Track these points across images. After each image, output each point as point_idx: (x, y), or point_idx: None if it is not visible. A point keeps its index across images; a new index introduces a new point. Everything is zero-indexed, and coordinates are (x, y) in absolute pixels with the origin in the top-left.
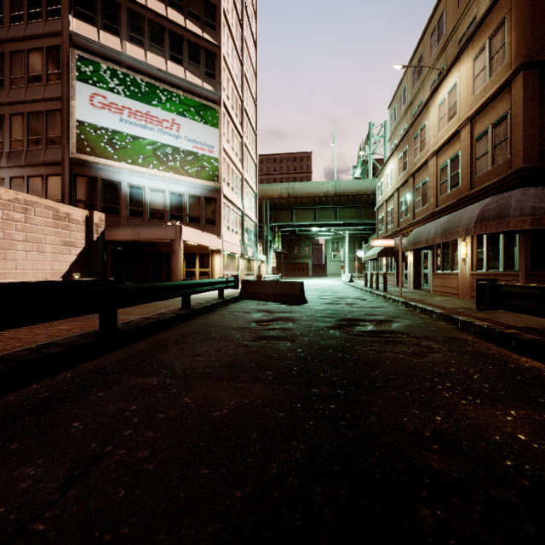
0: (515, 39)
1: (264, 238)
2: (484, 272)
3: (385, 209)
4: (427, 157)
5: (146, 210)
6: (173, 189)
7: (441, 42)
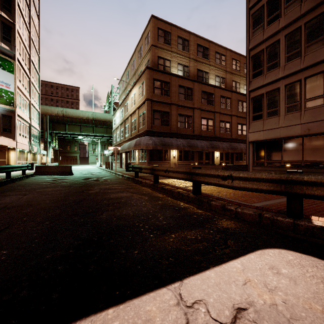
0: (146, 89)
1: (45, 140)
2: (140, 161)
3: (116, 132)
4: (128, 115)
5: None
6: None
7: (134, 70)
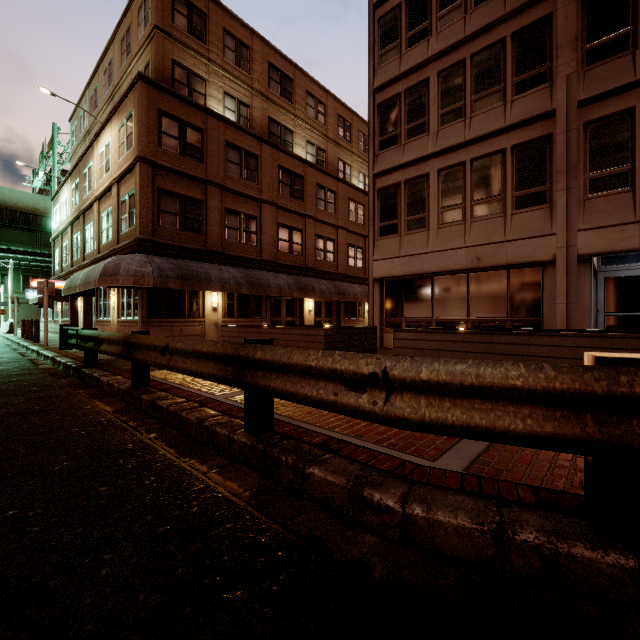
0: (137, 133)
1: None
2: (124, 320)
3: (61, 242)
4: (92, 200)
5: None
6: None
7: (111, 88)
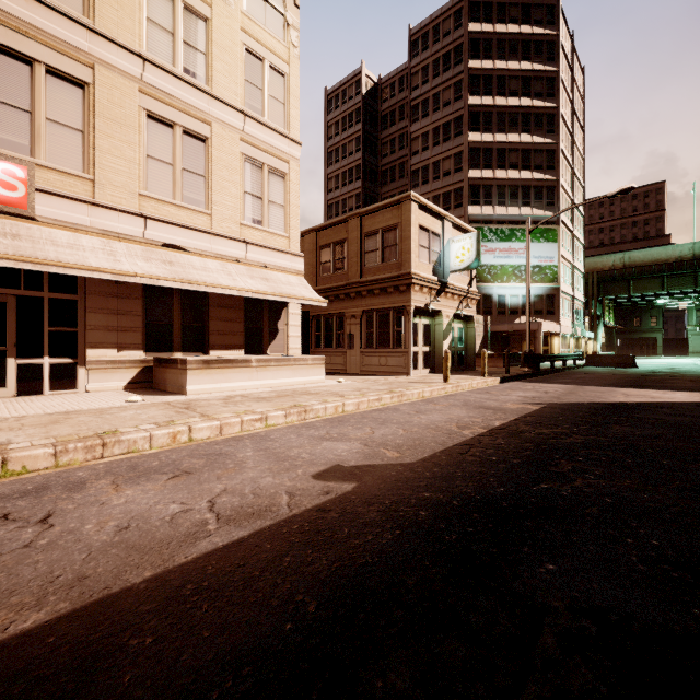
0: None
1: (591, 314)
2: None
3: None
4: None
5: (507, 310)
6: (523, 293)
7: None
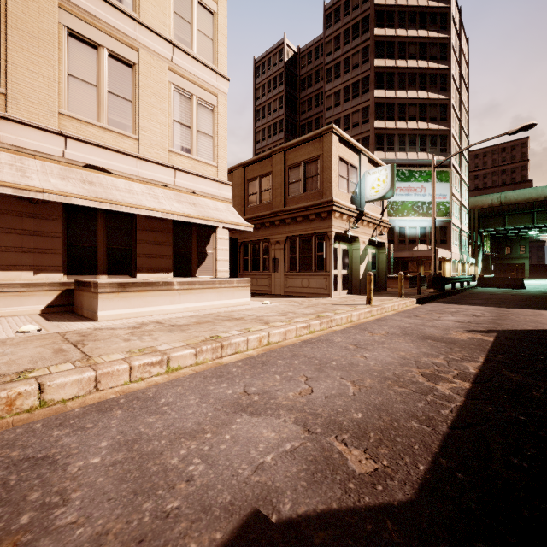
0: None
1: (473, 244)
2: None
3: None
4: None
5: (406, 239)
6: (421, 225)
7: None
